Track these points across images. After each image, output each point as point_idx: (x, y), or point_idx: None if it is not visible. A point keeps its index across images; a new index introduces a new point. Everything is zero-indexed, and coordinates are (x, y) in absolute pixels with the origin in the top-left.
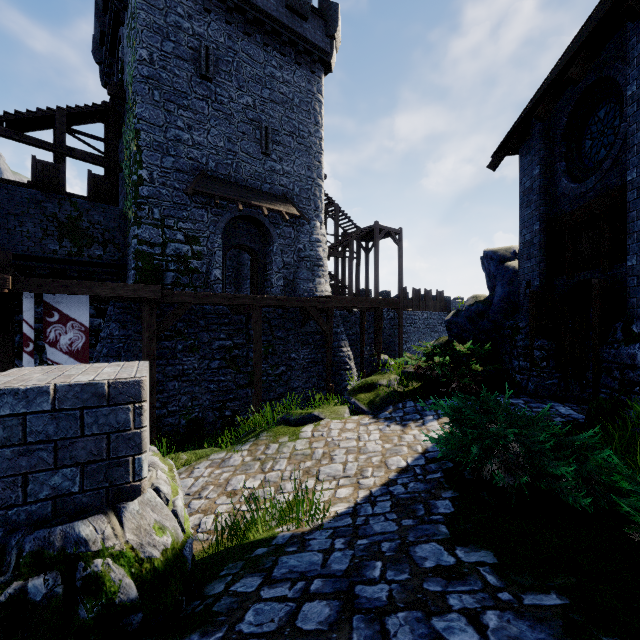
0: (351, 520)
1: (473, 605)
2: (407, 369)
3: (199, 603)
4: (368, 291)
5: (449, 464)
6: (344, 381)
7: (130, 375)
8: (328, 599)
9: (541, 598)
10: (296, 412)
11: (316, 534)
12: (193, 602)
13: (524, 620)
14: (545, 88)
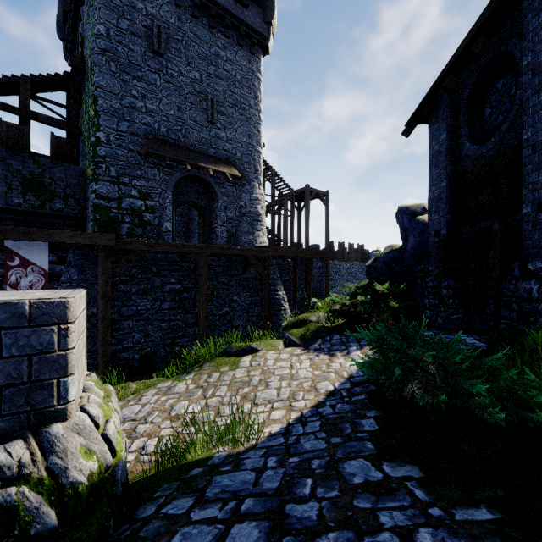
0: (283, 439)
1: (405, 522)
2: (333, 308)
3: (127, 528)
4: (300, 244)
5: (372, 387)
6: (279, 320)
7: (56, 296)
8: (258, 520)
9: (472, 513)
10: (236, 345)
11: (250, 453)
12: (121, 526)
13: (459, 538)
14: (452, 63)
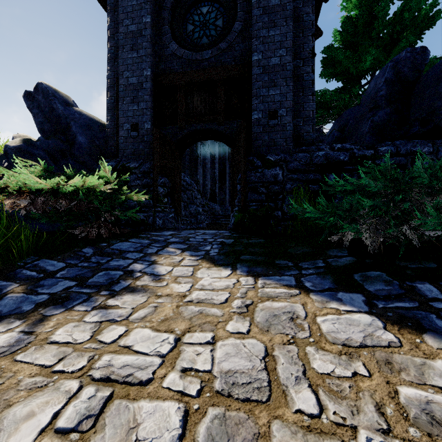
0: None
1: None
2: None
3: None
4: None
5: (373, 273)
6: None
7: None
8: None
9: None
10: None
11: None
12: None
13: None
14: None
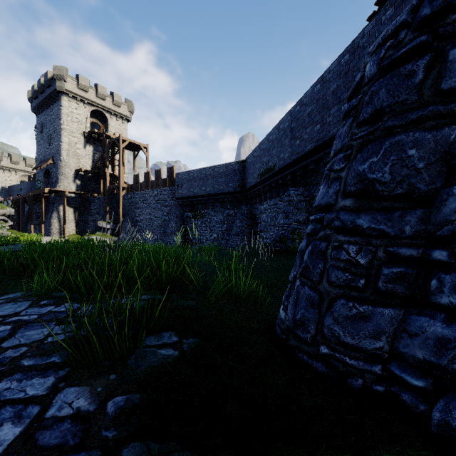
0: None
1: None
2: None
3: None
4: None
5: None
6: (49, 227)
7: None
8: None
9: None
10: None
11: None
12: None
13: None
14: None
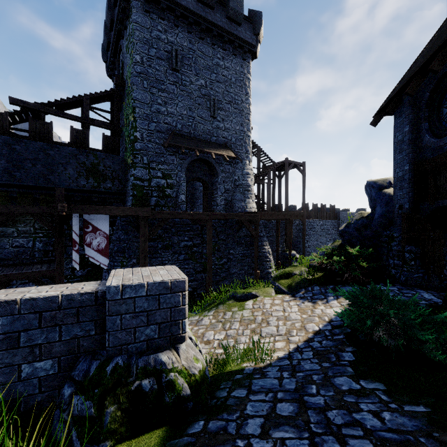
0: (289, 362)
1: (375, 409)
2: (312, 263)
3: (216, 400)
4: (280, 206)
5: (348, 330)
6: (266, 269)
7: (178, 277)
8: (290, 402)
9: (414, 407)
10: (240, 291)
11: (269, 369)
12: (212, 400)
13: (405, 417)
14: (413, 74)
